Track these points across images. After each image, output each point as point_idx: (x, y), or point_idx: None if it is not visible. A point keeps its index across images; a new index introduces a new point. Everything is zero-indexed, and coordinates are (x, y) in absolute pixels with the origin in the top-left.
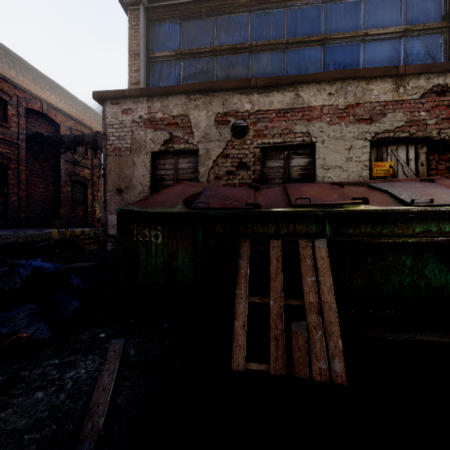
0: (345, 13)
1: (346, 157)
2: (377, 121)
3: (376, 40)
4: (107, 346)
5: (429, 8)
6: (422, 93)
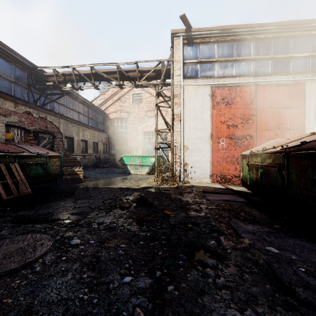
0: None
1: None
2: (8, 117)
3: (3, 79)
4: None
5: (23, 78)
6: (23, 112)
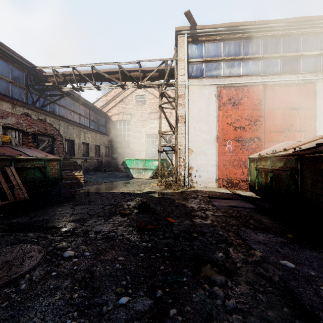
0: None
1: None
2: (5, 119)
3: (0, 79)
4: None
5: (21, 78)
6: (22, 113)
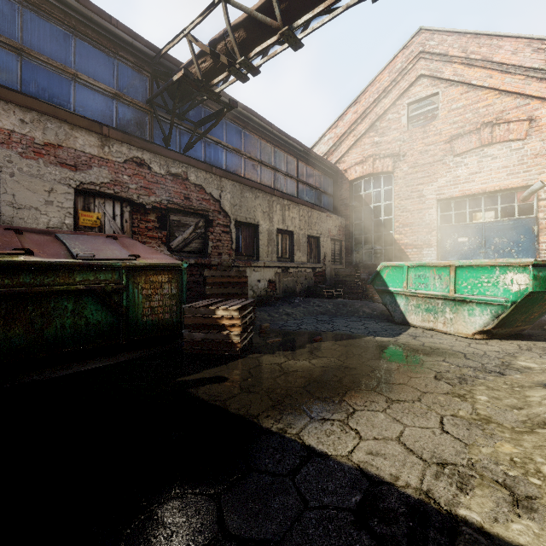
0: (51, 36)
1: (45, 199)
2: (83, 171)
3: (88, 87)
4: None
5: (137, 87)
6: (126, 160)
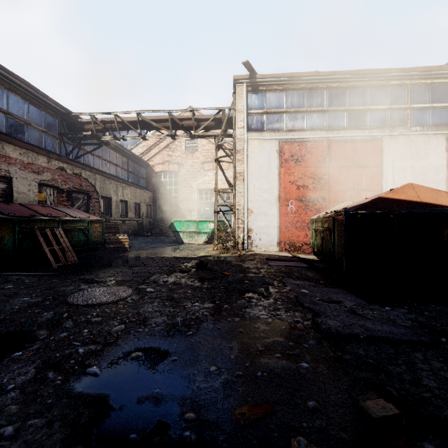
0: (19, 105)
1: (28, 189)
2: (41, 175)
3: (34, 129)
4: (4, 275)
5: (54, 126)
6: (57, 168)
